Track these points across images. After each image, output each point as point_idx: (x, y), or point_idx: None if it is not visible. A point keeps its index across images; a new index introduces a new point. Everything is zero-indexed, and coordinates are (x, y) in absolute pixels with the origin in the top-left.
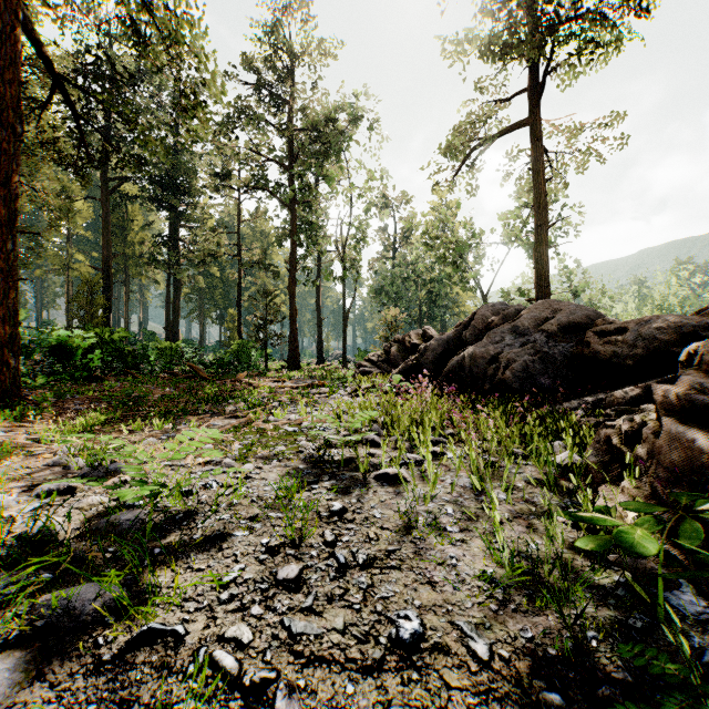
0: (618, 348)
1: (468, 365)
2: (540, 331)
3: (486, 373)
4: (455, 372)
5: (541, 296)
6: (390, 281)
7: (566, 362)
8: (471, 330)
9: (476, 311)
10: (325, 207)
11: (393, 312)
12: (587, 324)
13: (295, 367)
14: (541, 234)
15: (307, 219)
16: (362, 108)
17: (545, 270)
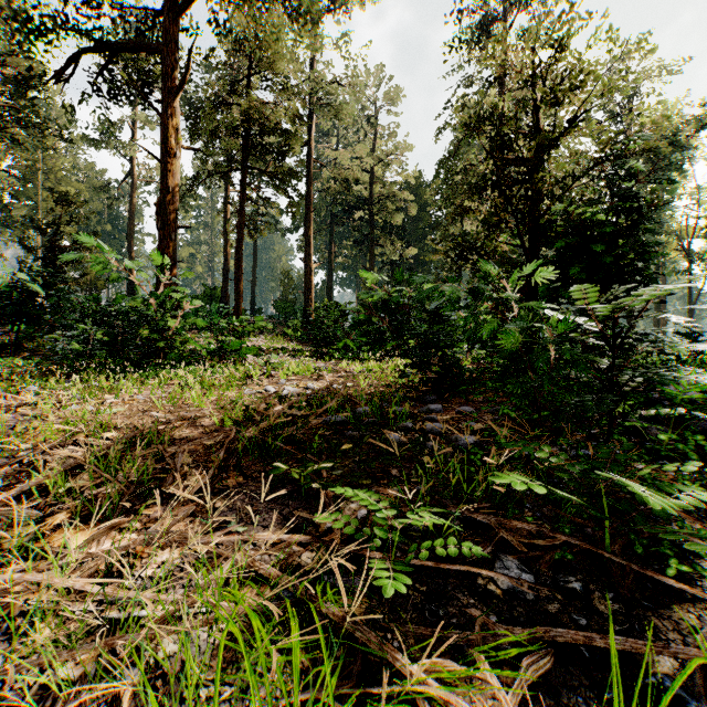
0: None
1: None
2: None
3: None
4: None
5: None
6: None
7: None
8: None
9: None
10: None
11: None
12: None
13: None
14: None
15: None
16: None
17: None
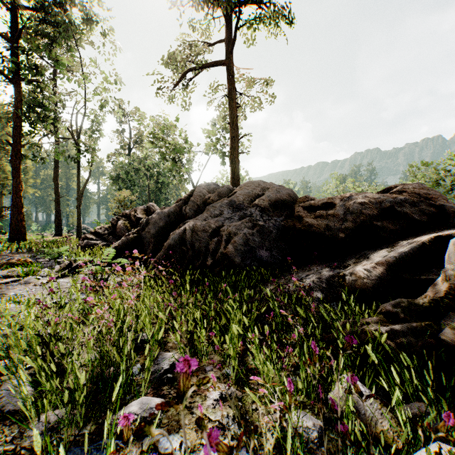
0: (330, 221)
1: (189, 238)
2: (254, 206)
3: (208, 247)
4: (177, 246)
5: (235, 186)
6: (126, 171)
7: (280, 235)
8: (190, 205)
9: (195, 189)
10: (60, 95)
11: (126, 194)
12: (289, 201)
13: (19, 239)
14: (235, 143)
15: (38, 101)
16: (96, 14)
17: (237, 169)
